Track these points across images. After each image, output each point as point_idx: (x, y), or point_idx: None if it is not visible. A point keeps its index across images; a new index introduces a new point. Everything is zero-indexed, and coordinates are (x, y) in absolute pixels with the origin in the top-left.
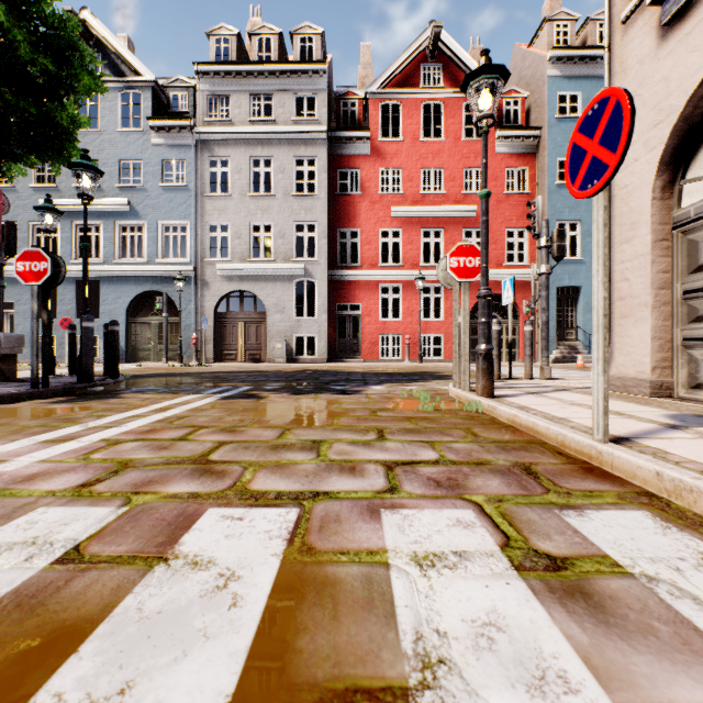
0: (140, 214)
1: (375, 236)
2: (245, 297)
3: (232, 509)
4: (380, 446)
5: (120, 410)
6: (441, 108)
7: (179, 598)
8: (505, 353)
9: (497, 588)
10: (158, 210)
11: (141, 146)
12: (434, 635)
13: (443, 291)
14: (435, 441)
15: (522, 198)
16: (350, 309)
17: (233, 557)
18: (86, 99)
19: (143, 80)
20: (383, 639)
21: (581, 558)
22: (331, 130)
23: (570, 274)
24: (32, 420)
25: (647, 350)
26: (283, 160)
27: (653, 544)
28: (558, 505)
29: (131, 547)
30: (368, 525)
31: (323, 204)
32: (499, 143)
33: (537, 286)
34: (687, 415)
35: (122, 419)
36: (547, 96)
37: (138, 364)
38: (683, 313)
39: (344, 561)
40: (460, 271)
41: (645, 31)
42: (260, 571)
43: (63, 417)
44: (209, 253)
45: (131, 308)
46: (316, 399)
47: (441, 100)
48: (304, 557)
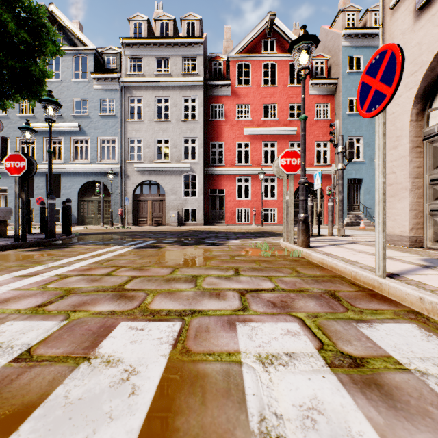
0: (86, 133)
1: (233, 146)
2: (152, 184)
3: (136, 322)
4: (236, 279)
5: (70, 255)
6: (275, 66)
7: (95, 387)
8: (315, 219)
9: (316, 380)
10: (98, 130)
11: (87, 90)
12: (273, 417)
13: (276, 181)
14: (272, 275)
15: (326, 122)
16: (218, 192)
17: (135, 357)
18: (51, 59)
19: (88, 49)
20: (237, 420)
21: (373, 358)
22: (206, 80)
23: (356, 170)
24: (13, 262)
25: (407, 218)
26: (176, 99)
27: (421, 347)
28: (355, 320)
29: (66, 350)
30: (227, 334)
31: (201, 126)
32: (311, 88)
33: (335, 177)
34: (434, 259)
35: (71, 261)
36: (341, 58)
37: (85, 226)
38: (430, 194)
39: (210, 360)
40: (288, 167)
41: (405, 13)
42: (153, 368)
43: (33, 260)
44: (129, 157)
45: (80, 191)
46: (196, 248)
47: (275, 61)
48: (183, 357)
